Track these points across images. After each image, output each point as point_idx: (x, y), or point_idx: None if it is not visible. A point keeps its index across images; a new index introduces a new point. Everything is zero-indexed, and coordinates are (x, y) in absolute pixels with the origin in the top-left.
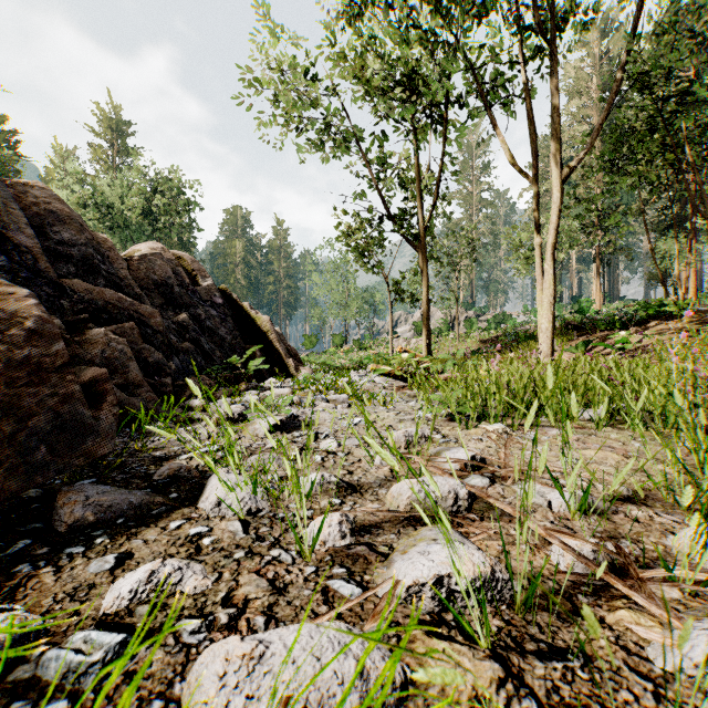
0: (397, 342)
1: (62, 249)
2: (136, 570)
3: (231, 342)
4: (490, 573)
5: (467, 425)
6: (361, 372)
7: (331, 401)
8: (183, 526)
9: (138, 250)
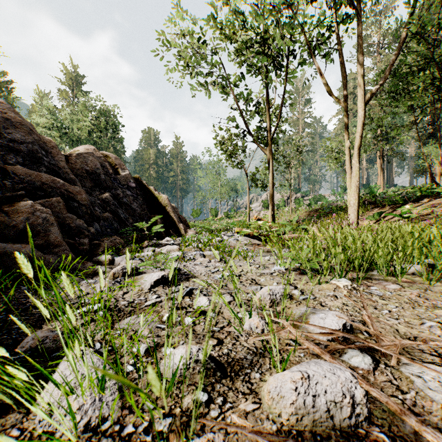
0: (252, 213)
1: (13, 145)
2: None
3: (140, 213)
4: None
5: (319, 281)
6: (228, 233)
7: (207, 256)
8: None
9: (77, 150)
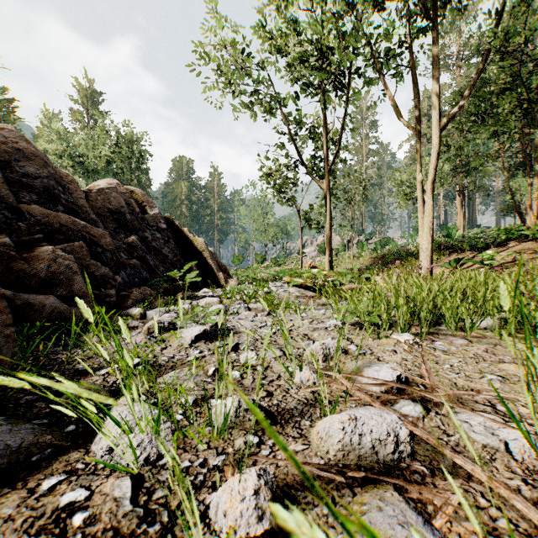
0: (305, 259)
1: (26, 180)
2: None
3: (173, 259)
4: None
5: (378, 335)
6: (277, 283)
7: (252, 309)
8: (57, 486)
9: (98, 185)
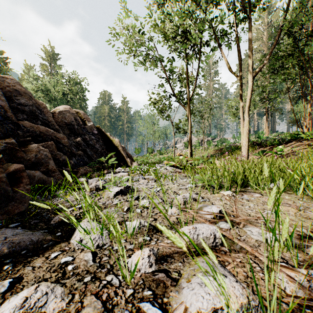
0: (176, 151)
1: (20, 107)
2: (18, 295)
3: (101, 151)
4: (247, 302)
5: (213, 192)
6: (160, 164)
7: (146, 178)
8: (58, 256)
9: (58, 109)
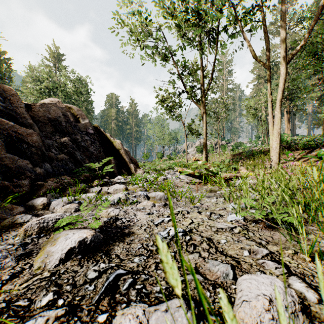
0: (188, 156)
1: None
2: None
3: (97, 155)
4: None
5: (321, 254)
6: (171, 171)
7: (151, 197)
8: None
9: (43, 102)
